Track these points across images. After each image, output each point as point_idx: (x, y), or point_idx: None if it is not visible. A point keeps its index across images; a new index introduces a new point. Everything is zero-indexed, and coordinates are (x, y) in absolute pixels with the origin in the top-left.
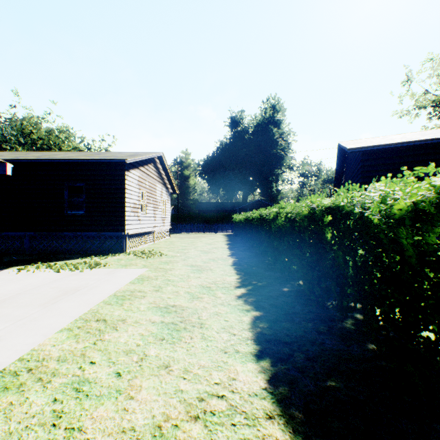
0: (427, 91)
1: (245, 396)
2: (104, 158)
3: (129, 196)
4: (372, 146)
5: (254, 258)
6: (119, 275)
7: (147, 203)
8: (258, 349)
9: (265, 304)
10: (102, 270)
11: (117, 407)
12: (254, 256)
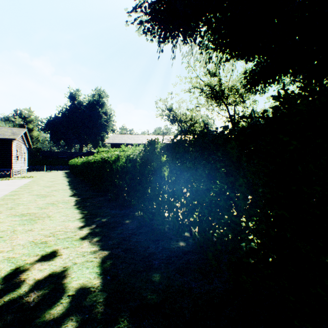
0: (162, 110)
1: (64, 182)
2: (5, 137)
3: (14, 153)
4: (110, 143)
5: (75, 176)
6: (25, 180)
7: (19, 155)
8: (67, 181)
9: (72, 180)
10: (14, 180)
11: (47, 183)
12: (75, 176)
